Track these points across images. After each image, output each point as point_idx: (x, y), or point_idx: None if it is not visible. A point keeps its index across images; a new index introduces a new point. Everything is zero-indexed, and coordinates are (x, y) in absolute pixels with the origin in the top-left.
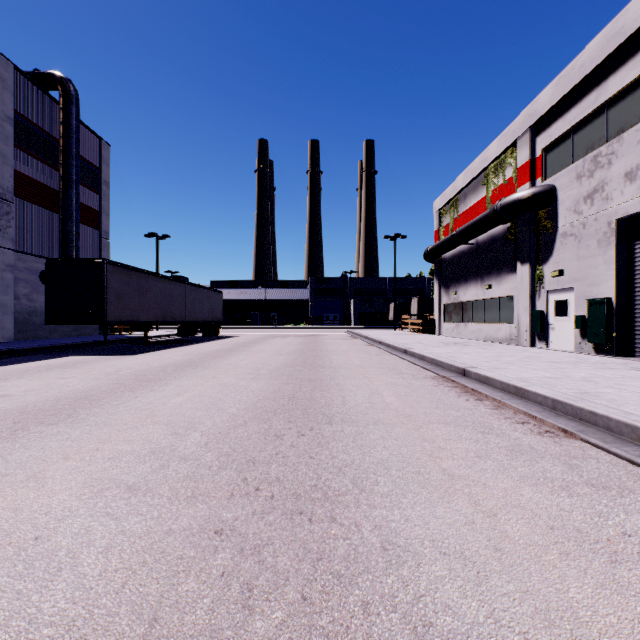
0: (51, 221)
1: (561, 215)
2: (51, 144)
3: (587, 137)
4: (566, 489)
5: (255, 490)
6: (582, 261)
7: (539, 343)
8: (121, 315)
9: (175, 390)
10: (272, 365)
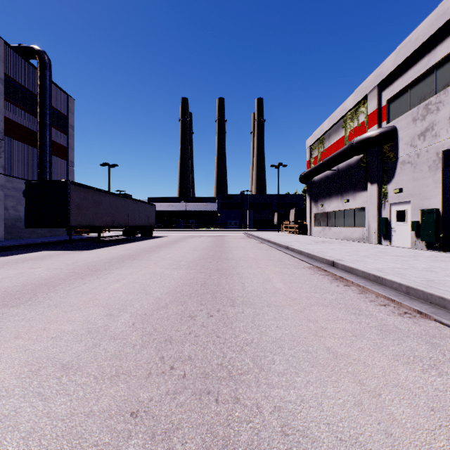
0: (31, 153)
1: (401, 148)
2: (31, 98)
3: (420, 91)
4: (435, 368)
5: (170, 369)
6: (417, 181)
7: (384, 241)
8: (80, 221)
9: (115, 277)
10: (190, 258)
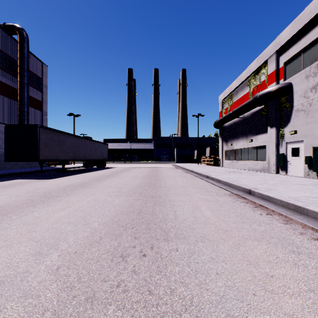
0: (13, 105)
1: (295, 99)
2: (14, 64)
3: (312, 54)
4: None
5: None
6: (309, 125)
7: (281, 172)
8: (48, 156)
9: (63, 205)
10: (130, 185)
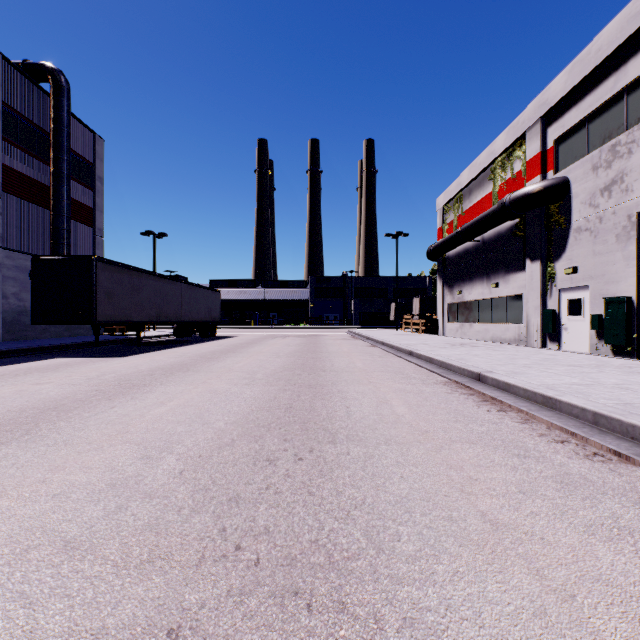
0: (42, 217)
1: (575, 209)
2: (42, 138)
3: (604, 126)
4: None
5: (235, 549)
6: (598, 257)
7: (550, 344)
8: (112, 315)
9: (158, 398)
10: (269, 368)
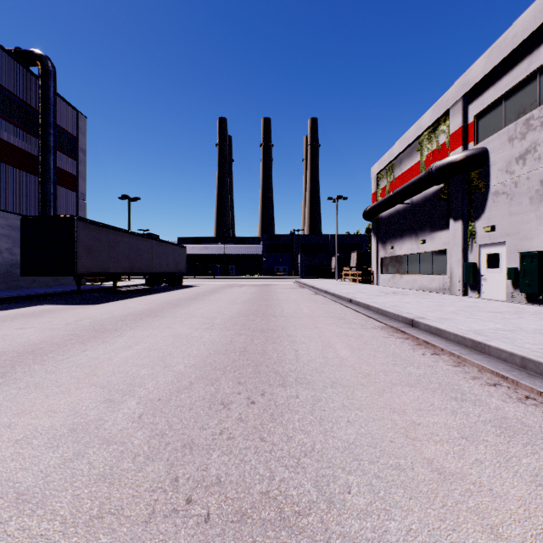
0: (32, 183)
1: (493, 175)
2: (32, 115)
3: (519, 102)
4: None
5: (185, 503)
6: (514, 217)
7: (471, 293)
8: (91, 267)
9: (127, 342)
10: (227, 314)
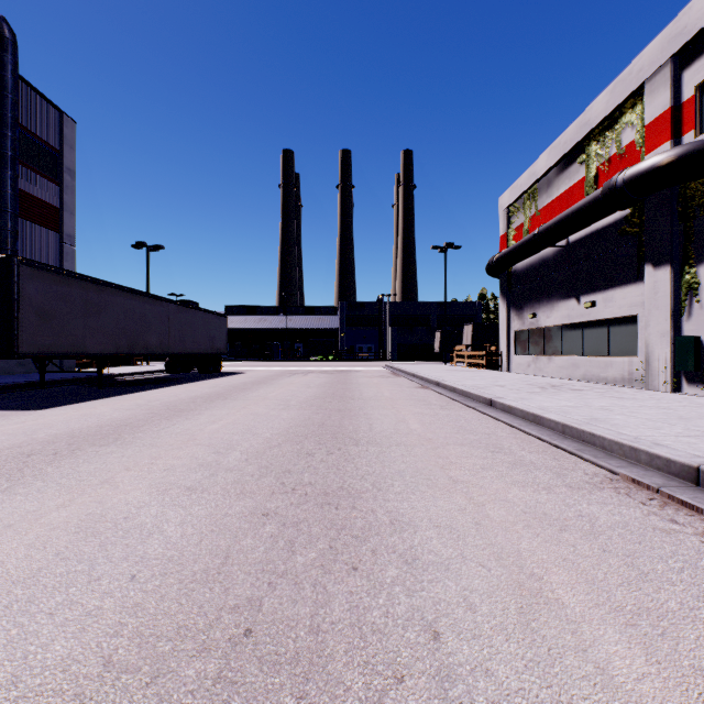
0: None
1: None
2: None
3: None
4: None
5: None
6: None
7: (689, 387)
8: (49, 344)
9: None
10: (260, 435)
